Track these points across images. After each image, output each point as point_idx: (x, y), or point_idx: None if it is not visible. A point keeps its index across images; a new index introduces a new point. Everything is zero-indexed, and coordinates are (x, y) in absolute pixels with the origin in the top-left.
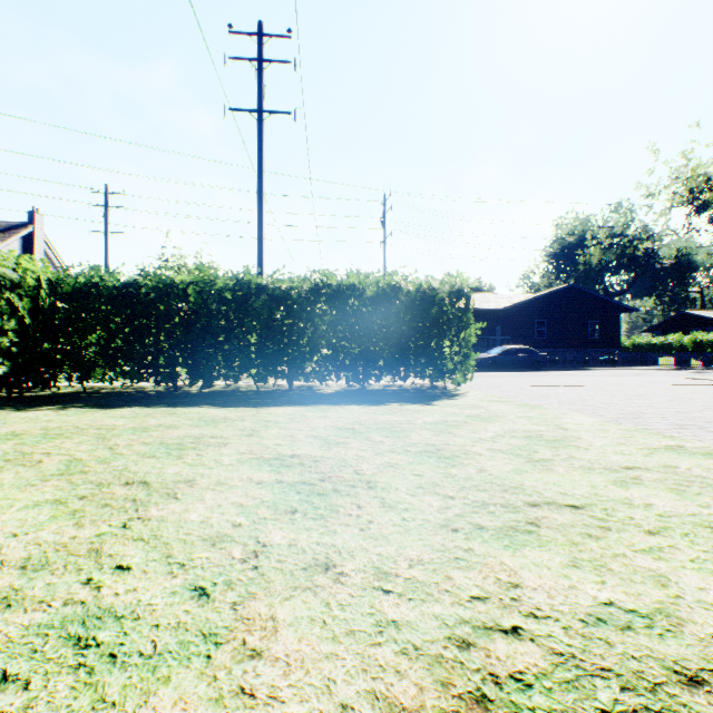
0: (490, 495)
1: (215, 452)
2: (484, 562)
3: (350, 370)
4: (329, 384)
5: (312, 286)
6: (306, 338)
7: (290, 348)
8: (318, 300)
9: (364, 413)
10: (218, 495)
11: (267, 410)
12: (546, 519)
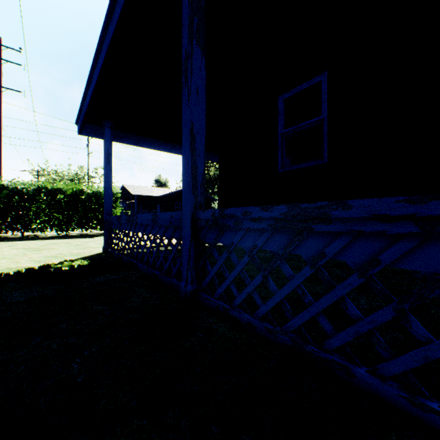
0: (82, 248)
1: (0, 249)
2: (70, 251)
3: (58, 226)
4: (47, 234)
5: (36, 188)
6: (33, 211)
7: (23, 216)
8: (40, 194)
9: (61, 241)
10: (10, 252)
11: (13, 242)
12: (88, 248)
